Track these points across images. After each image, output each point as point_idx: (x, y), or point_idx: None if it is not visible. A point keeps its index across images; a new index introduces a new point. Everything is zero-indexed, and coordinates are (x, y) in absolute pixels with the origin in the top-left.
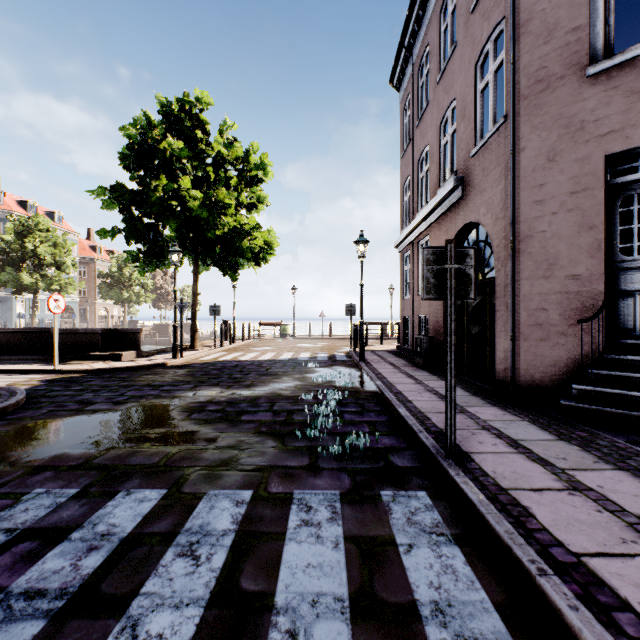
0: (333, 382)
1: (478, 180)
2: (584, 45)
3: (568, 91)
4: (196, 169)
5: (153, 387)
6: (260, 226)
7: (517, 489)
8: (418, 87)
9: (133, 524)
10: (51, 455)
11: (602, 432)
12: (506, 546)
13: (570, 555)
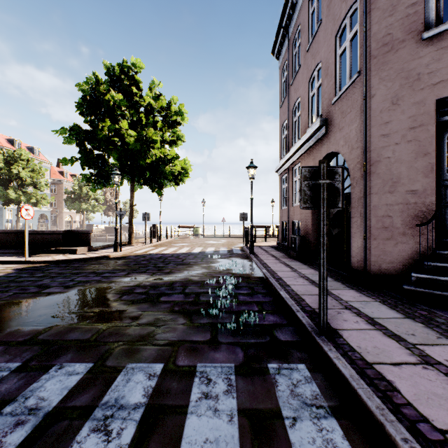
0: (231, 270)
1: (338, 121)
2: (420, 16)
3: (408, 51)
4: (132, 115)
5: (97, 274)
6: (178, 156)
7: (380, 363)
8: (292, 55)
9: (59, 398)
10: (6, 332)
11: (438, 311)
12: (378, 422)
13: (436, 432)
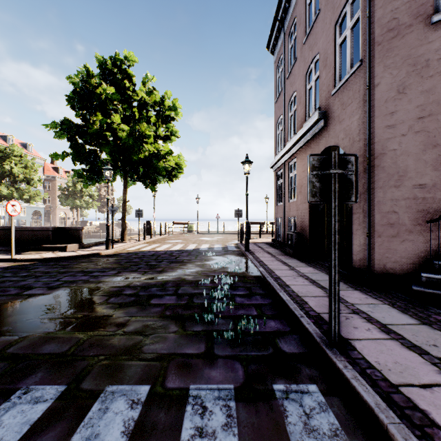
0: (226, 268)
1: (337, 113)
2: None
3: (415, 36)
4: (125, 110)
5: (85, 273)
6: (172, 152)
7: (407, 385)
8: (288, 49)
9: (16, 437)
10: None
11: None
12: None
13: None
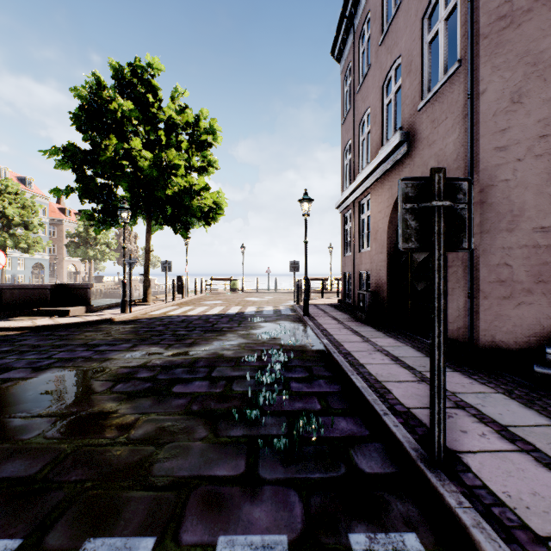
0: (278, 339)
1: (426, 133)
2: None
3: (536, 25)
4: (149, 133)
5: (88, 347)
6: (209, 187)
7: None
8: (359, 54)
9: None
10: None
11: None
12: None
13: None
